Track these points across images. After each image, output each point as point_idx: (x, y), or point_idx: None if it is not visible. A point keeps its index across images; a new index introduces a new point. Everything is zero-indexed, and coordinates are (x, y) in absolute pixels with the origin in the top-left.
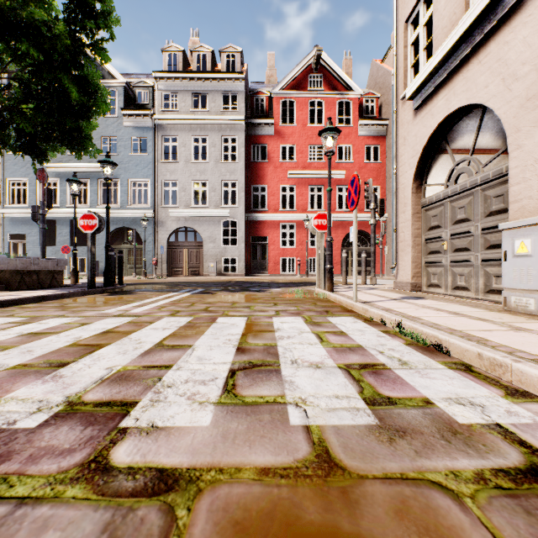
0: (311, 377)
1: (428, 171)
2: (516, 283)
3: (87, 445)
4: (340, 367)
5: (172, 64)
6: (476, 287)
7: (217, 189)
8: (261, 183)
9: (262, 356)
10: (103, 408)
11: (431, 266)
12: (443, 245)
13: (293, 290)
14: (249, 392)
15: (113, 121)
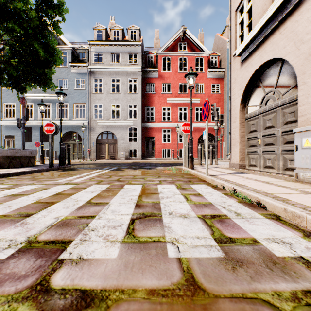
0: (181, 224)
1: (249, 98)
2: (303, 164)
3: (36, 272)
4: (199, 217)
5: (99, 36)
6: (278, 167)
7: (125, 109)
8: (150, 106)
9: (151, 209)
10: (50, 245)
11: (251, 154)
12: (258, 141)
13: (170, 168)
14: (142, 234)
15: (65, 69)
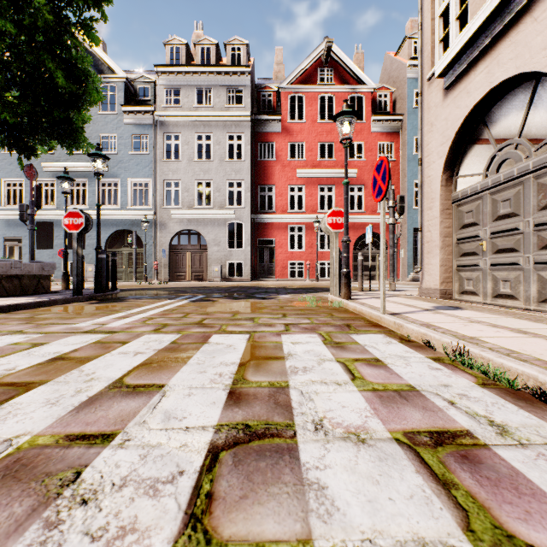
0: (355, 472)
1: (460, 160)
2: None
3: None
4: (400, 442)
5: (175, 58)
6: (526, 296)
7: (221, 189)
8: (268, 183)
9: (267, 410)
10: None
11: (465, 269)
12: (481, 245)
13: (304, 297)
14: (236, 527)
15: (112, 118)
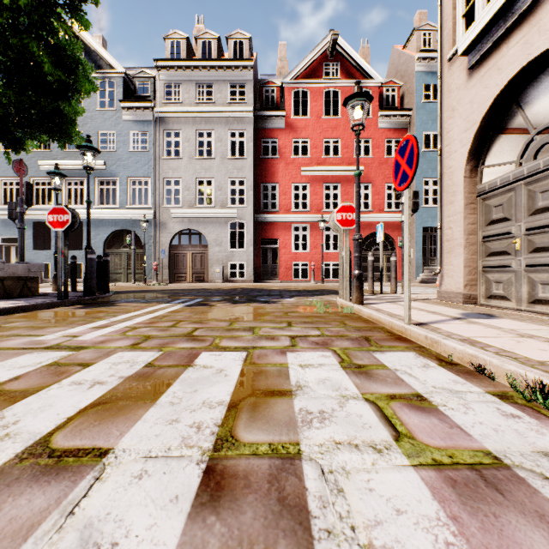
0: None
1: (487, 147)
2: None
3: None
4: None
5: (175, 52)
6: None
7: (223, 188)
8: (271, 181)
9: (264, 521)
10: None
11: (493, 271)
12: (515, 243)
13: (310, 301)
14: None
15: (111, 115)
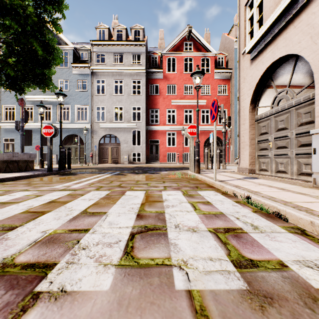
0: (190, 240)
1: (259, 98)
2: None
3: (0, 313)
4: (210, 231)
5: (102, 36)
6: (291, 171)
7: (128, 111)
8: (155, 108)
9: (154, 221)
10: (27, 271)
11: (261, 157)
12: (269, 144)
13: (175, 172)
14: (143, 255)
15: (66, 70)
